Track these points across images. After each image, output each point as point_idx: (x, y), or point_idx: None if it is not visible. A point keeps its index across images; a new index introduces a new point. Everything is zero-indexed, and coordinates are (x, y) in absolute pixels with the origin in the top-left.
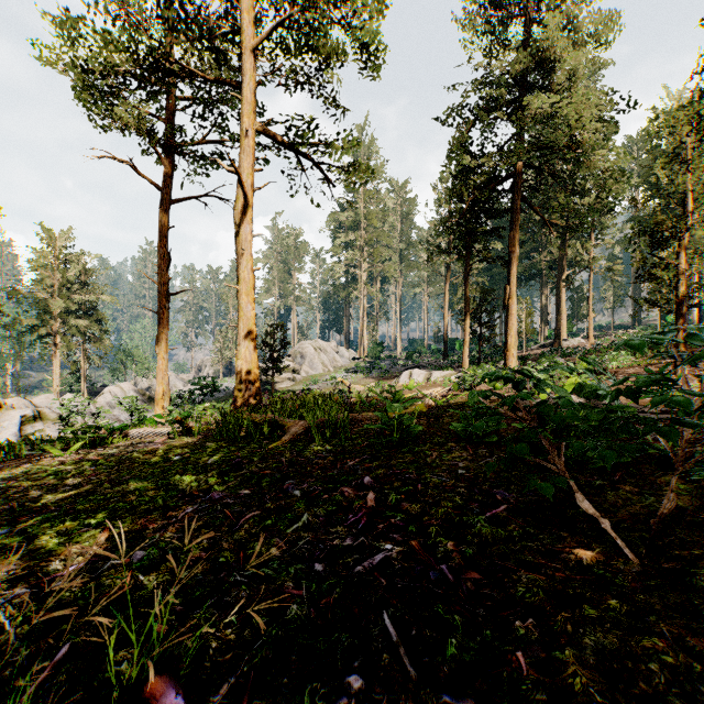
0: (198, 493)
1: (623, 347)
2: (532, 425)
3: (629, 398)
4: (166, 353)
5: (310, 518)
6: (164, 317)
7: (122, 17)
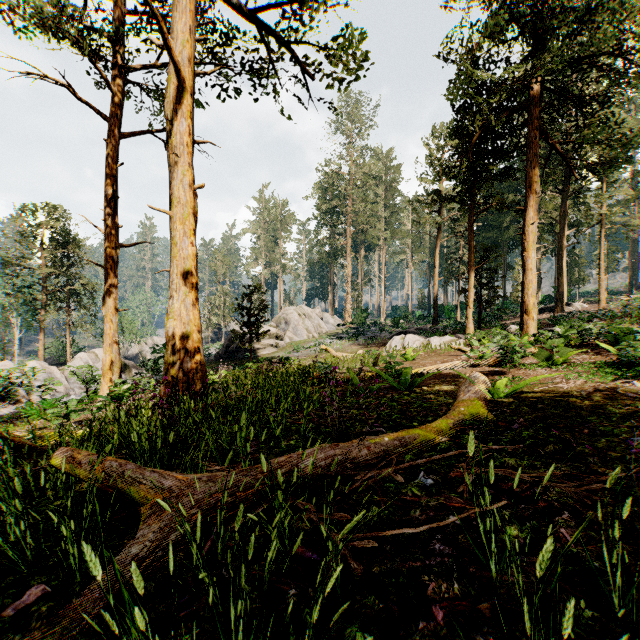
0: None
1: None
2: None
3: None
4: (115, 315)
5: None
6: (111, 271)
7: None
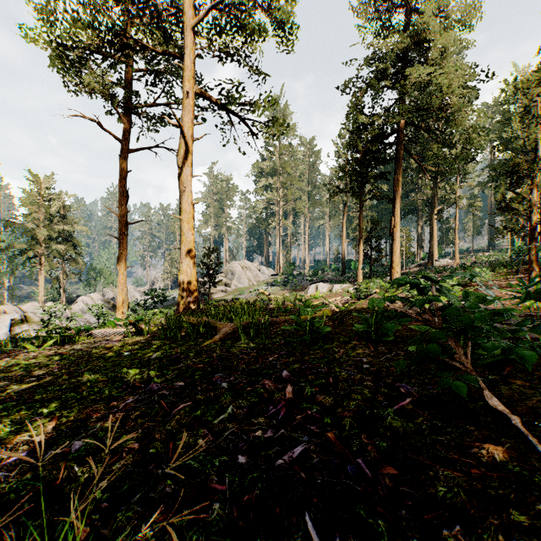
0: (140, 384)
1: (482, 265)
2: (438, 326)
3: (537, 300)
4: (125, 270)
5: (235, 410)
6: (123, 241)
7: (90, 5)
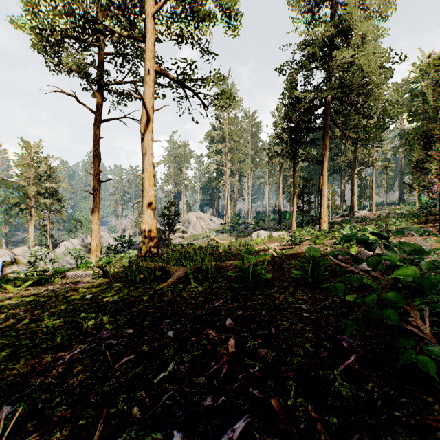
0: (92, 331)
1: (396, 216)
2: (388, 285)
3: None
4: (98, 220)
5: (176, 367)
6: (97, 196)
7: None
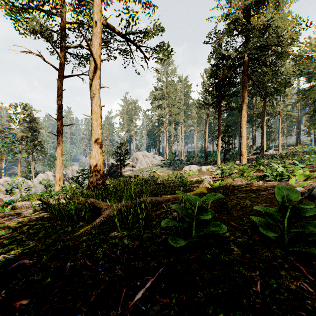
0: None
1: (301, 153)
2: None
3: None
4: (61, 156)
5: None
6: (60, 137)
7: None
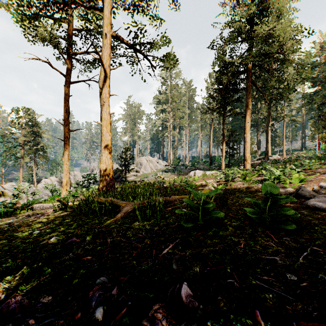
0: (2, 294)
1: (304, 158)
2: None
3: None
4: (68, 161)
5: None
6: (67, 142)
7: None
